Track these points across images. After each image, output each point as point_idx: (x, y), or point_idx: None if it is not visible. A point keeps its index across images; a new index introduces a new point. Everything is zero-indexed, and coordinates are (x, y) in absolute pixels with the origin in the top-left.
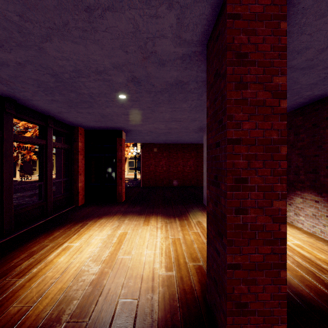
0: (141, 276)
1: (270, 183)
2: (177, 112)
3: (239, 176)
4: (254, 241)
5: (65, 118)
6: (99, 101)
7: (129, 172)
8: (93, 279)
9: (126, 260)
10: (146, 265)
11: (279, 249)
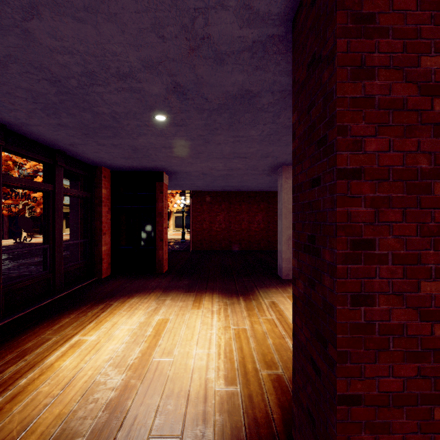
0: (186, 393)
1: (416, 249)
2: (241, 143)
3: (358, 237)
4: (387, 354)
5: (82, 154)
6: (127, 125)
7: (175, 231)
8: (110, 398)
9: (165, 365)
10: (196, 373)
11: (432, 369)
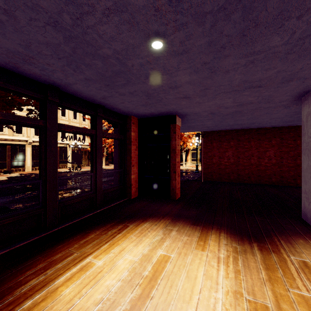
0: None
1: None
2: (255, 65)
3: None
4: None
5: (114, 106)
6: (133, 67)
7: (191, 163)
8: None
9: None
10: None
11: None
